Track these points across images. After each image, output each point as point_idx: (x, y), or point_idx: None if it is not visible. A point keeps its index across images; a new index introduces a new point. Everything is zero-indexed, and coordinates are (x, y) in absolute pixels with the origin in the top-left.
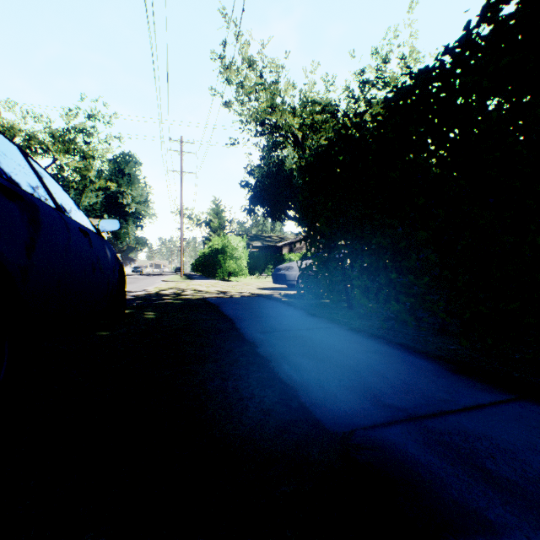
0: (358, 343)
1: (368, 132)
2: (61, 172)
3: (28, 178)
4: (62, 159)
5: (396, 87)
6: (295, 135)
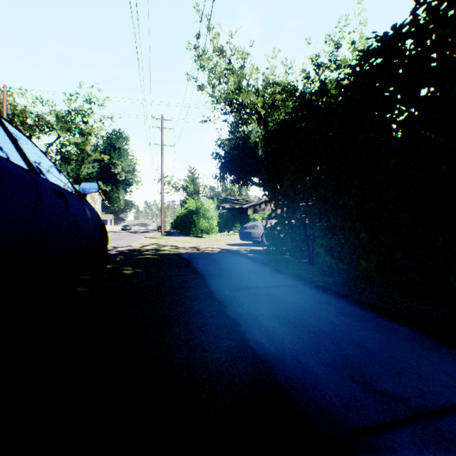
0: (327, 304)
1: (333, 97)
2: (63, 147)
3: None
4: (64, 136)
5: (362, 51)
6: (259, 112)
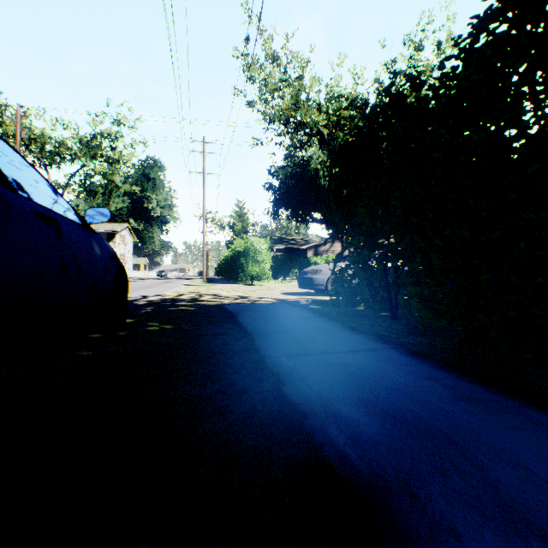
0: (434, 380)
1: (431, 86)
2: (88, 177)
3: None
4: (89, 164)
5: (477, 16)
6: (321, 132)
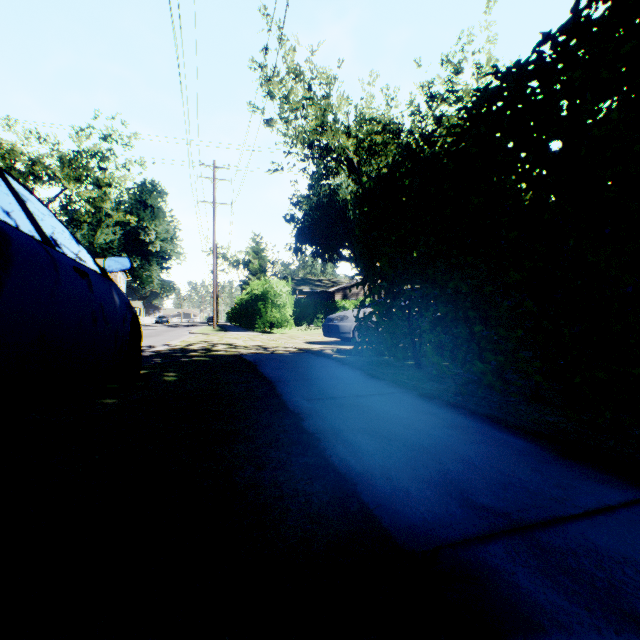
0: (432, 415)
1: (443, 148)
2: (71, 203)
3: (1, 200)
4: (73, 187)
5: (479, 90)
6: (350, 159)
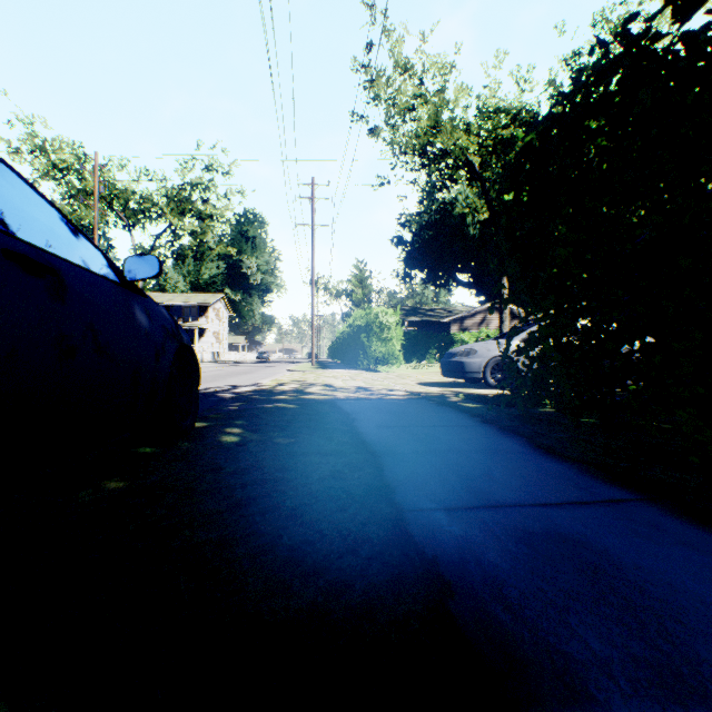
0: None
1: None
2: (176, 238)
3: None
4: (177, 221)
5: None
6: (470, 163)
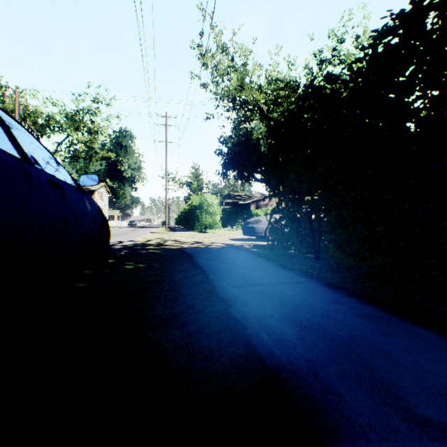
0: (341, 303)
1: (343, 82)
2: (72, 145)
3: None
4: (73, 134)
5: (376, 30)
6: (261, 109)
